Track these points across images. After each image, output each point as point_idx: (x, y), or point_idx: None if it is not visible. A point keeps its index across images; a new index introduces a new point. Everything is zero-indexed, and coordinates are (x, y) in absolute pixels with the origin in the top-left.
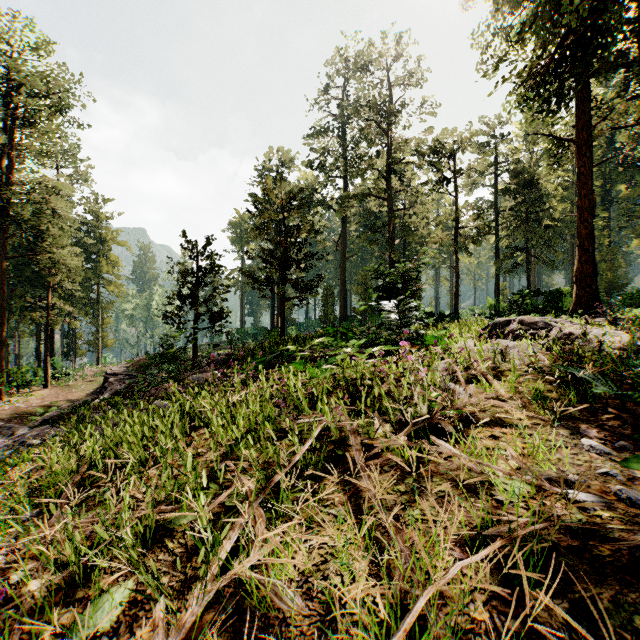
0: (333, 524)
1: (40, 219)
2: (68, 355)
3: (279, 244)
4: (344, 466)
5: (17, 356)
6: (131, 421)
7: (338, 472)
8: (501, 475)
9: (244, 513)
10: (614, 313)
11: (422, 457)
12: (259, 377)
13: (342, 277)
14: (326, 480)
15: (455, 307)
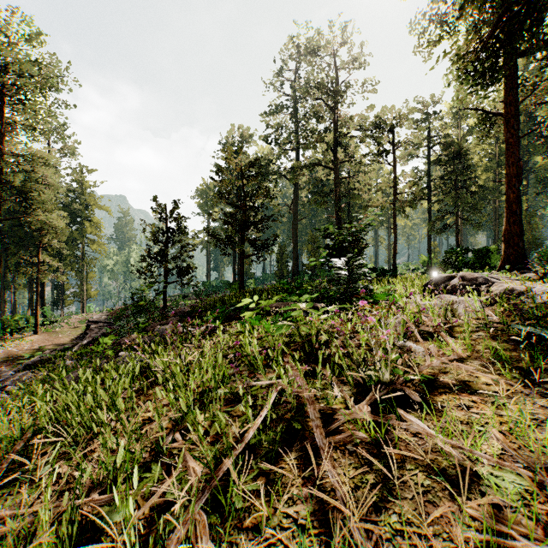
0: (293, 547)
1: (30, 186)
2: (57, 305)
3: (239, 207)
4: (302, 442)
5: (13, 305)
6: (76, 386)
7: (296, 450)
8: (486, 462)
9: (183, 520)
10: (544, 269)
11: (389, 433)
12: (218, 329)
13: (294, 237)
14: (283, 462)
15: (393, 263)
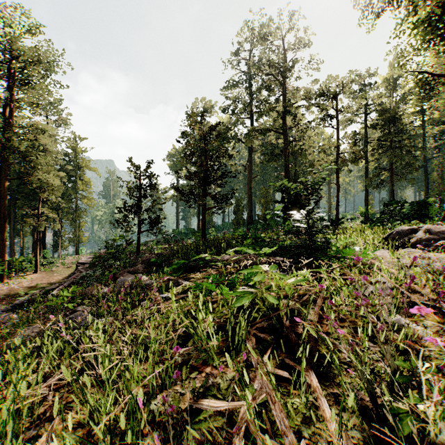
0: None
1: (30, 151)
2: (56, 248)
3: (201, 166)
4: None
5: (21, 248)
6: None
7: None
8: None
9: None
10: None
11: None
12: (177, 283)
13: (249, 192)
14: None
15: (336, 214)
